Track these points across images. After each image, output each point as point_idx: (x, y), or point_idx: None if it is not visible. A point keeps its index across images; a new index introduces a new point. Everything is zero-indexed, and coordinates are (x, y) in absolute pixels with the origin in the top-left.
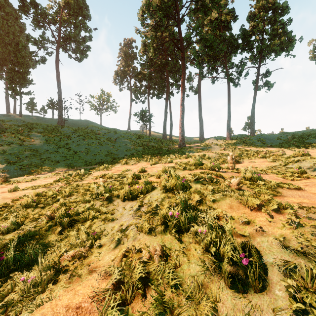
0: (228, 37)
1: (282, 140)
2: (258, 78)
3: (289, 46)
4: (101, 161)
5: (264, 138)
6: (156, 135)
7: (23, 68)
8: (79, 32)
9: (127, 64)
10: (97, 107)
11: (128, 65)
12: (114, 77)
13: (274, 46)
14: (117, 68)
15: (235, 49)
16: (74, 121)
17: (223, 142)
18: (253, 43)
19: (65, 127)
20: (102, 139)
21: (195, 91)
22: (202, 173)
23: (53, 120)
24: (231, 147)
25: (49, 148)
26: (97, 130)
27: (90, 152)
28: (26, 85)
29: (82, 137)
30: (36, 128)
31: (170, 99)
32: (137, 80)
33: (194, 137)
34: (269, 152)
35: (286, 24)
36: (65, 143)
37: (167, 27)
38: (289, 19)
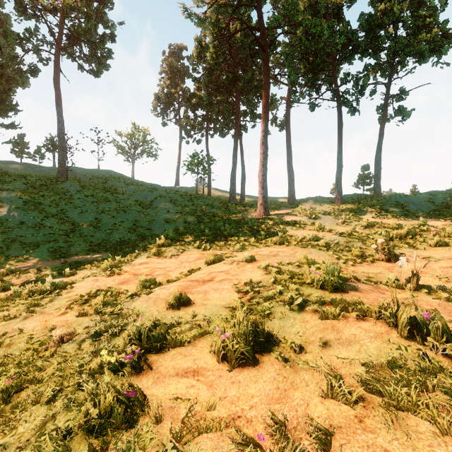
0: (342, 29)
1: (435, 205)
2: (387, 101)
3: (444, 45)
4: (120, 242)
5: (404, 200)
6: (219, 194)
7: (1, 84)
8: (95, 28)
9: (174, 84)
10: (127, 151)
11: (176, 86)
12: (154, 104)
13: (421, 44)
14: (159, 89)
15: (351, 52)
16: (88, 171)
17: (331, 207)
18: (383, 41)
19: (68, 181)
20: (127, 203)
21: (280, 125)
22: (415, 380)
23: (52, 169)
24: (356, 218)
25: (27, 218)
26: (121, 186)
27: (102, 226)
28: (6, 112)
29: (92, 198)
30: (14, 182)
31: (241, 136)
32: (188, 108)
33: (278, 197)
34: (444, 232)
35: (437, 11)
36: (60, 210)
37: (237, 7)
38: (442, 2)
